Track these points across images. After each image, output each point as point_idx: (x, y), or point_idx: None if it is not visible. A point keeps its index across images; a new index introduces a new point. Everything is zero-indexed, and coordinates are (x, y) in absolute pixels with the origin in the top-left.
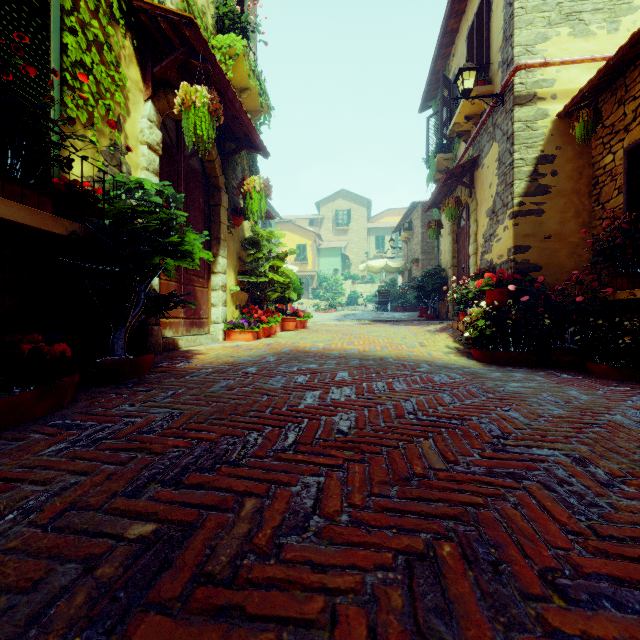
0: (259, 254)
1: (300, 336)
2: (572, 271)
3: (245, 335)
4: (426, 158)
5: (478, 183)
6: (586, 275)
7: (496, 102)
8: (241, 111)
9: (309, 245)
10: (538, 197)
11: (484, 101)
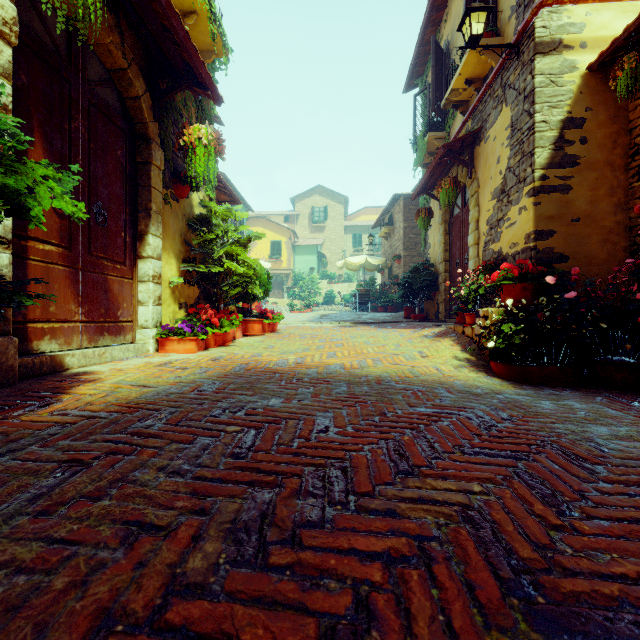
0: (209, 235)
1: (266, 344)
2: (605, 262)
3: (186, 345)
4: (413, 140)
5: (480, 160)
6: (638, 265)
7: (510, 54)
8: (170, 11)
9: (284, 242)
10: (564, 170)
11: (495, 52)
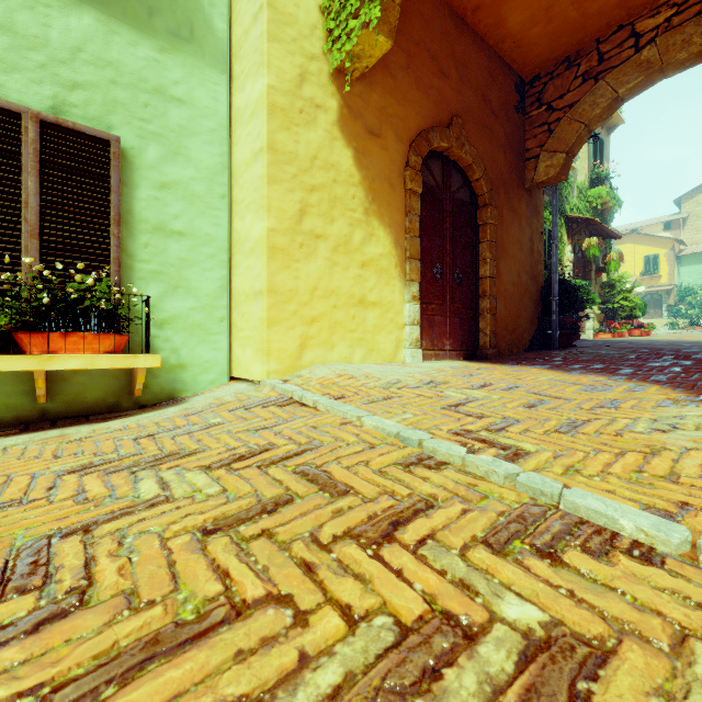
0: (614, 292)
1: (643, 337)
2: None
3: (606, 335)
4: None
5: None
6: None
7: None
8: (607, 230)
9: (662, 254)
10: None
11: None
